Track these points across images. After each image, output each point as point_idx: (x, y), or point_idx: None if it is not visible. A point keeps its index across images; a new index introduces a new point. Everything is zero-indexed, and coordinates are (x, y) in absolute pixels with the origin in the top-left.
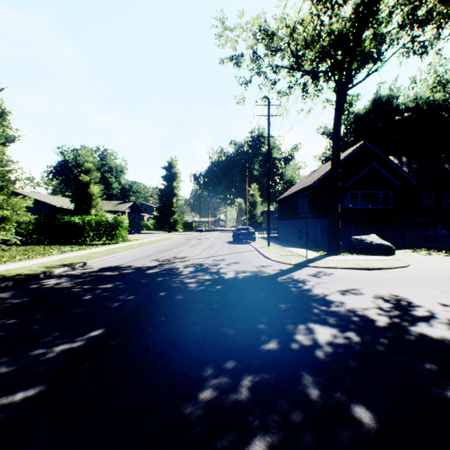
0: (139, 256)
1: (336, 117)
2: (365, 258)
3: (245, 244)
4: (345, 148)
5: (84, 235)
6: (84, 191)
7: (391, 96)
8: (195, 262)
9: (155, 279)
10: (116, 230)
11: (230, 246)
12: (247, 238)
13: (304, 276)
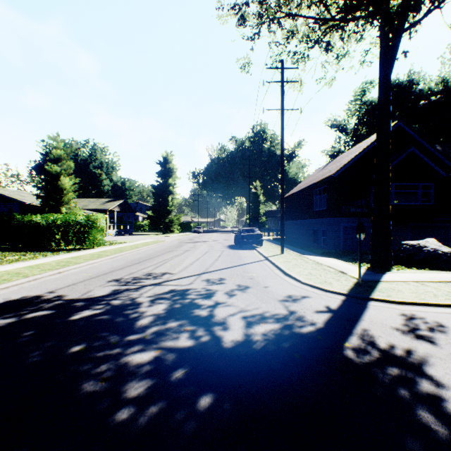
0: (98, 271)
1: (384, 70)
2: (446, 277)
3: (250, 249)
4: (358, 140)
5: (49, 238)
6: (53, 184)
7: (412, 81)
8: (176, 287)
9: (63, 350)
10: (88, 232)
11: (232, 253)
12: (252, 241)
13: (395, 337)
